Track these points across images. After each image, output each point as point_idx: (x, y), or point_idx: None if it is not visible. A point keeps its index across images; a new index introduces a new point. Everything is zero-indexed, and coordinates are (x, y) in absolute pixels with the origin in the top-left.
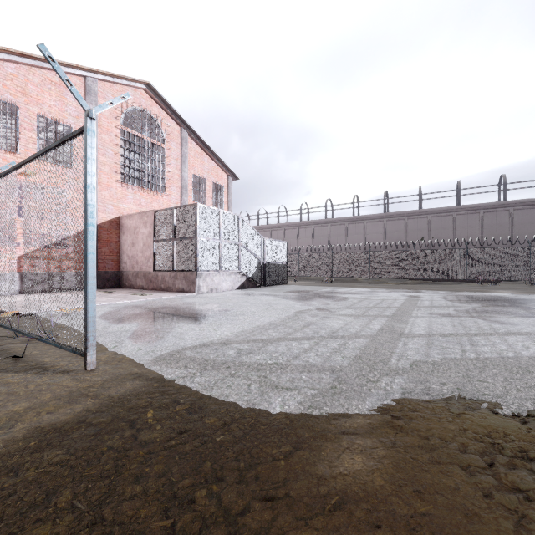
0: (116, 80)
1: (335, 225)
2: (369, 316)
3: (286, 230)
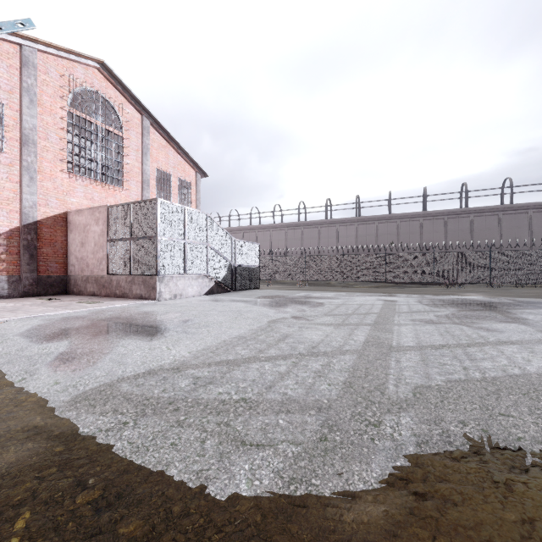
0: (62, 54)
1: (308, 228)
2: (350, 325)
3: (258, 232)
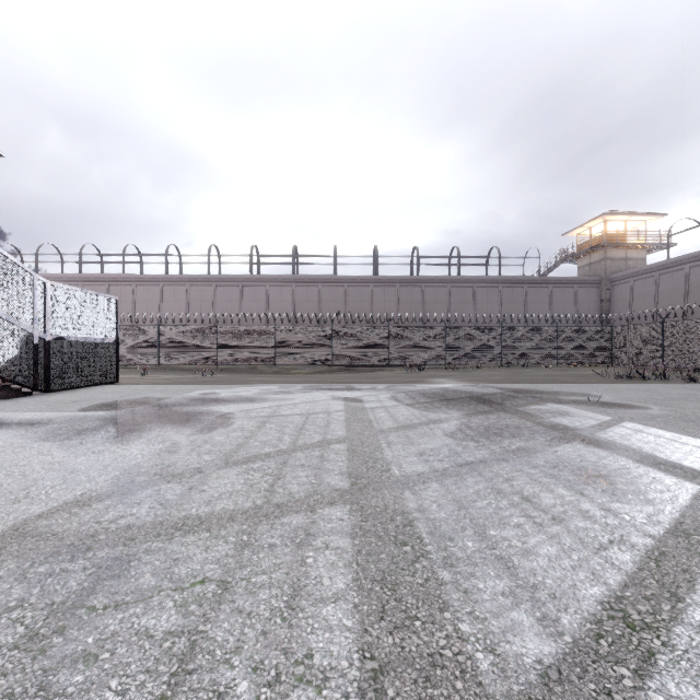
0: None
1: (224, 285)
2: (289, 509)
3: (139, 286)
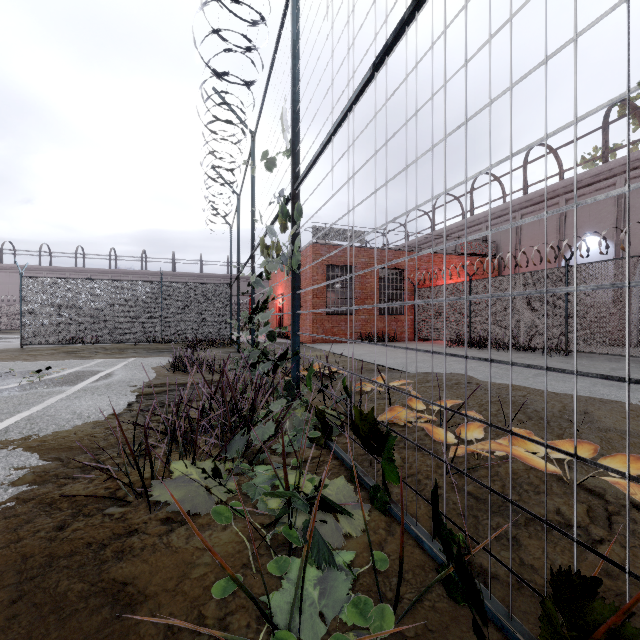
0: None
1: (54, 274)
2: None
3: None
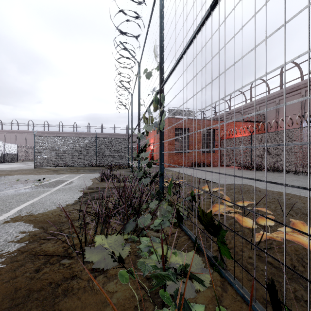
0: None
1: (49, 134)
2: None
3: (17, 134)
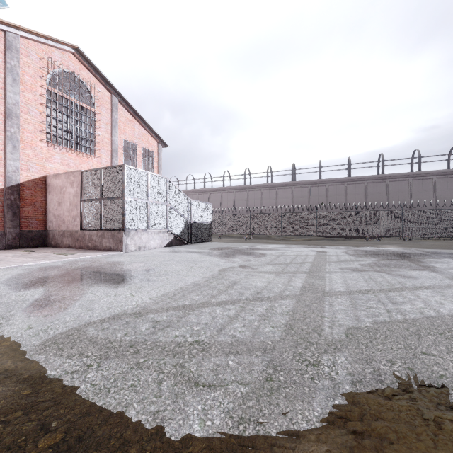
0: (41, 40)
1: (253, 190)
2: (288, 272)
3: (211, 194)
